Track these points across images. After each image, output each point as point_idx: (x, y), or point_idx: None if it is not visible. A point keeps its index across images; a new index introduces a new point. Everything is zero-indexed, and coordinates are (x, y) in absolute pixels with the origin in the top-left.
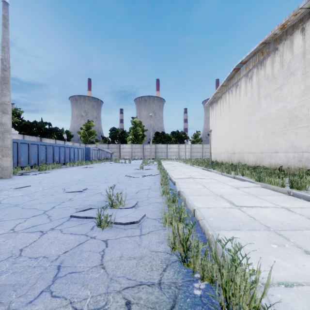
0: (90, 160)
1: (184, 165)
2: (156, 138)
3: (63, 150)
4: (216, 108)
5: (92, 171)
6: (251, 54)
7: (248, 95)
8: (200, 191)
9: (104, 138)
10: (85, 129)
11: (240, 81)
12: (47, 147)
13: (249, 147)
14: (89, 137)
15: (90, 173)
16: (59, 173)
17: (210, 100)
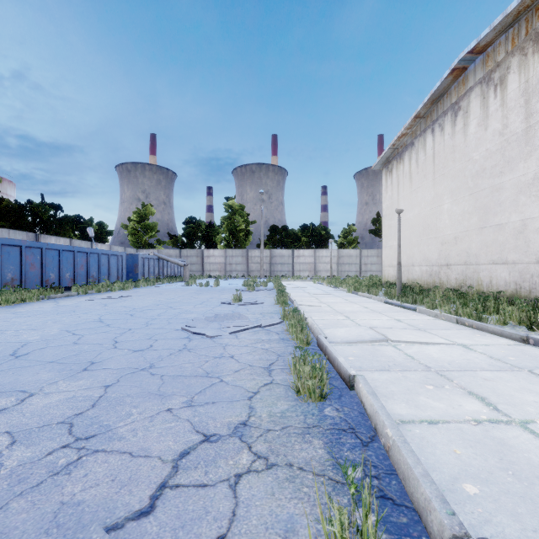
0: (137, 280)
1: (334, 291)
2: (271, 237)
3: (70, 259)
4: (398, 170)
5: (109, 310)
6: (506, 21)
7: (493, 125)
8: (522, 463)
9: (173, 237)
10: (136, 220)
11: (467, 98)
12: (23, 252)
13: (494, 248)
14: (144, 235)
15: (97, 315)
16: (10, 317)
17: (385, 155)
